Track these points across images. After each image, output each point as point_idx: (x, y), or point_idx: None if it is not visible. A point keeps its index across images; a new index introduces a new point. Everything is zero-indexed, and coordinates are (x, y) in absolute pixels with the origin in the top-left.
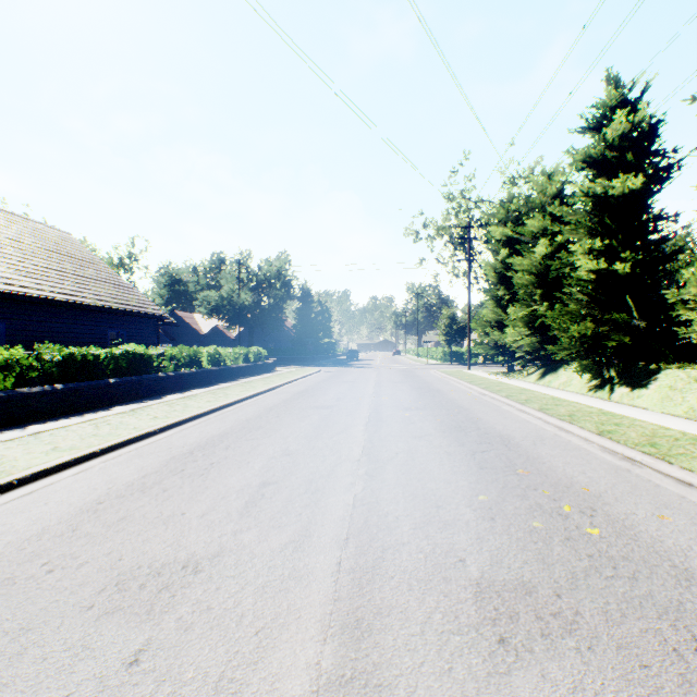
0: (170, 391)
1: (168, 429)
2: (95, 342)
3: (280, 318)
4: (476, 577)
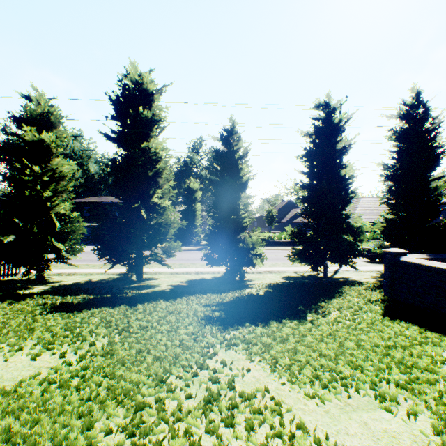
0: None
1: None
2: None
3: None
4: None
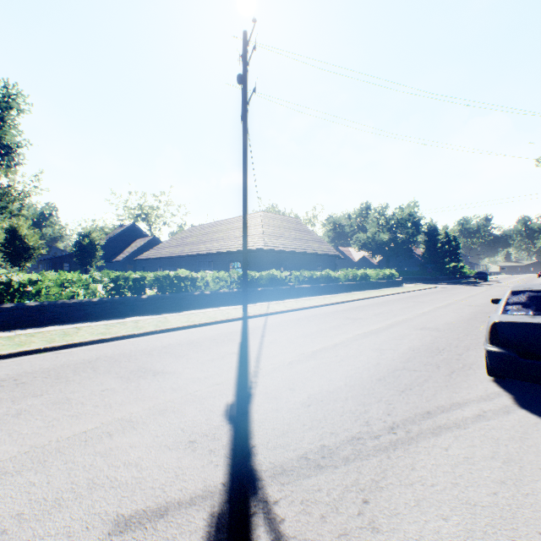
0: (343, 291)
1: (347, 302)
2: (312, 269)
3: (409, 249)
4: (426, 327)
